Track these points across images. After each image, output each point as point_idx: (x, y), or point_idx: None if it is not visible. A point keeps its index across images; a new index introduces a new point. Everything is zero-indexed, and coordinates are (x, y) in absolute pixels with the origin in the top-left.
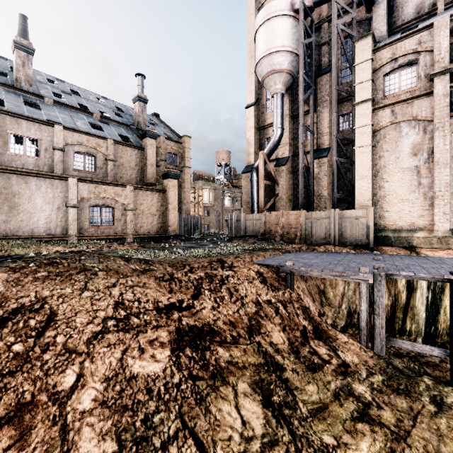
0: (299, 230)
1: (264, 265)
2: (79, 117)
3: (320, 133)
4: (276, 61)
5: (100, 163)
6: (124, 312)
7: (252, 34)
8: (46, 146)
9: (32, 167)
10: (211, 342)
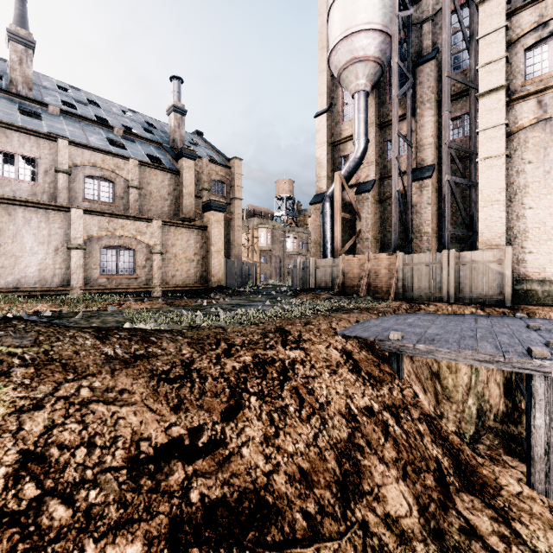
0: (393, 281)
1: (352, 337)
2: (94, 132)
3: (420, 145)
4: (358, 46)
5: (121, 192)
6: (34, 488)
7: (323, 17)
8: (46, 167)
9: (27, 195)
10: (259, 551)
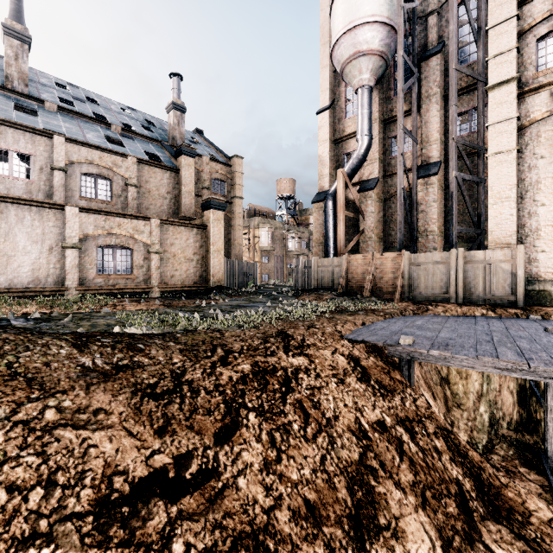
0: (399, 281)
1: (359, 341)
2: (92, 129)
3: (426, 141)
4: (362, 39)
5: (118, 190)
6: None
7: (326, 12)
8: (41, 164)
9: (22, 193)
10: None
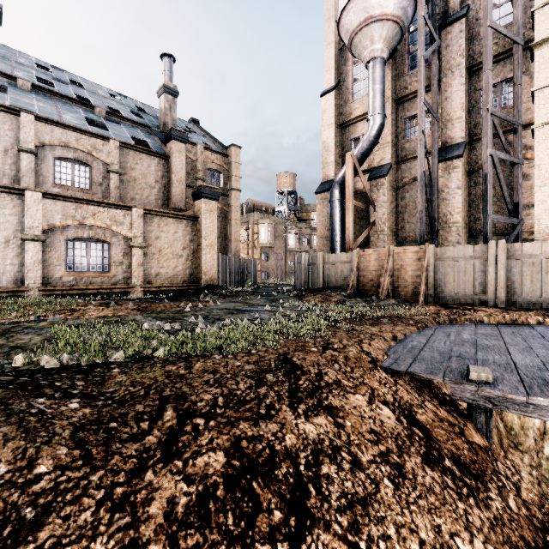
0: (423, 280)
1: (402, 373)
2: (71, 110)
3: (447, 120)
4: (375, 2)
5: (99, 177)
6: None
7: None
8: (6, 145)
9: None
10: None
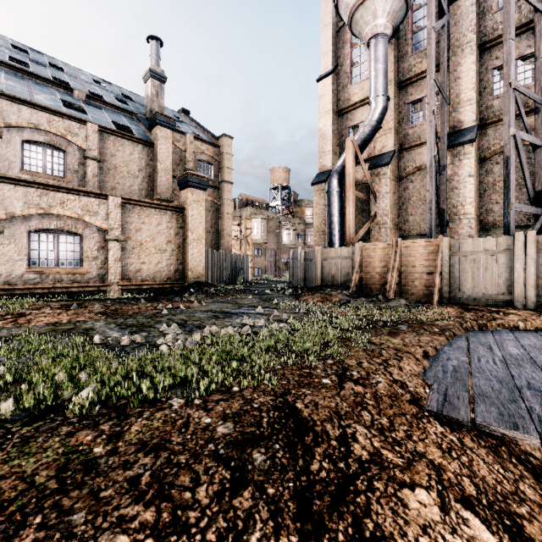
0: (438, 277)
1: (466, 424)
2: (46, 91)
3: (456, 102)
4: None
5: (74, 163)
6: None
7: None
8: None
9: None
10: None
